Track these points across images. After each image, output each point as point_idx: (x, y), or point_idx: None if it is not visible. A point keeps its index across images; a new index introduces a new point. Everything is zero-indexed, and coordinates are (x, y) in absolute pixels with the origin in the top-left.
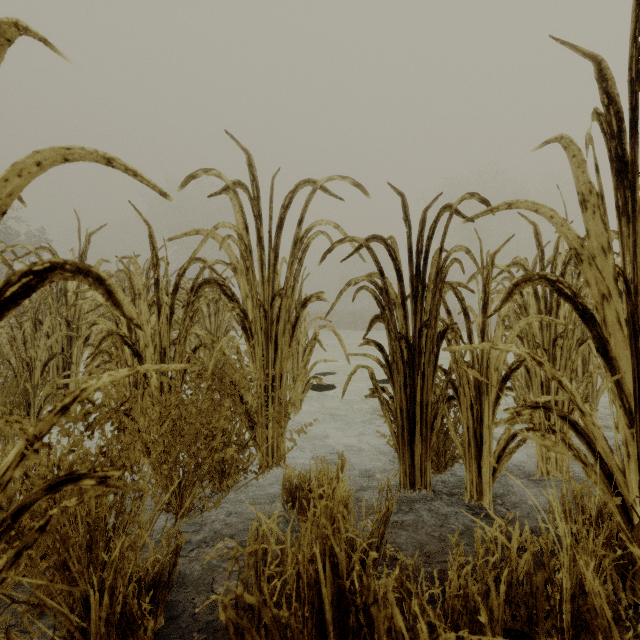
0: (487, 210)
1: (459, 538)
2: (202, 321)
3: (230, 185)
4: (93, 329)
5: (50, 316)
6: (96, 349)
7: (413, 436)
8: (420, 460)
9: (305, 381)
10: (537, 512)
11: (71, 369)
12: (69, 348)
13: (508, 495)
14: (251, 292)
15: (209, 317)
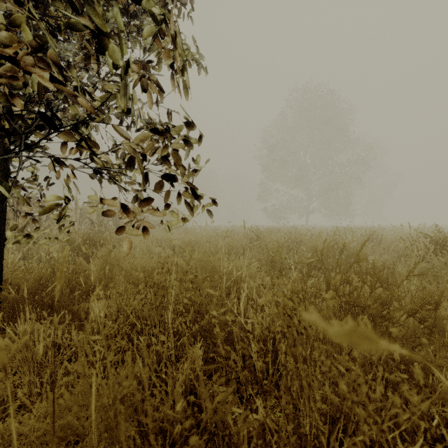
0: None
1: None
2: None
3: None
4: None
5: None
6: None
7: None
8: None
9: None
10: None
11: None
12: None
13: None
14: None
15: None
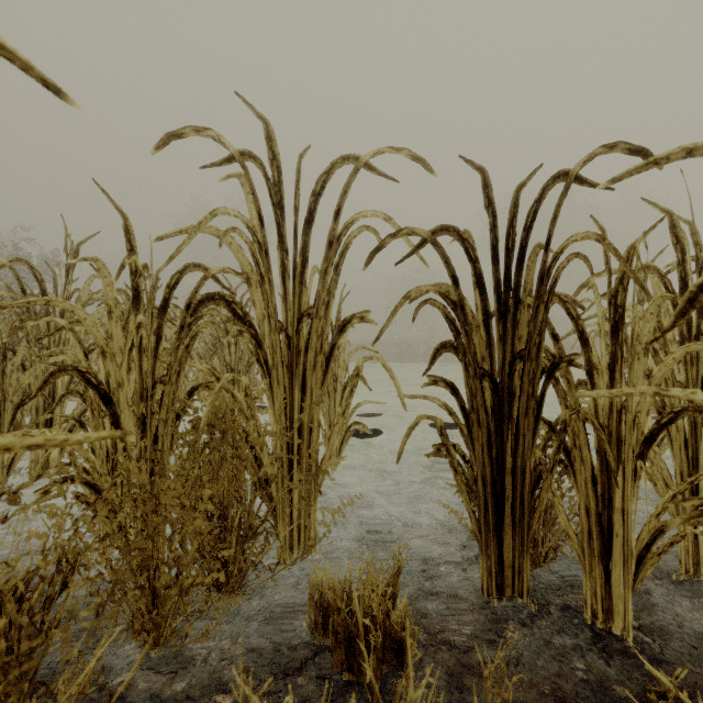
0: (648, 162)
1: (591, 700)
2: (220, 352)
3: (236, 155)
4: (50, 362)
5: (24, 345)
6: (38, 391)
7: (501, 519)
8: (511, 554)
9: (344, 428)
10: (701, 646)
11: (54, 411)
12: (52, 385)
13: (645, 610)
14: (267, 310)
15: (228, 347)
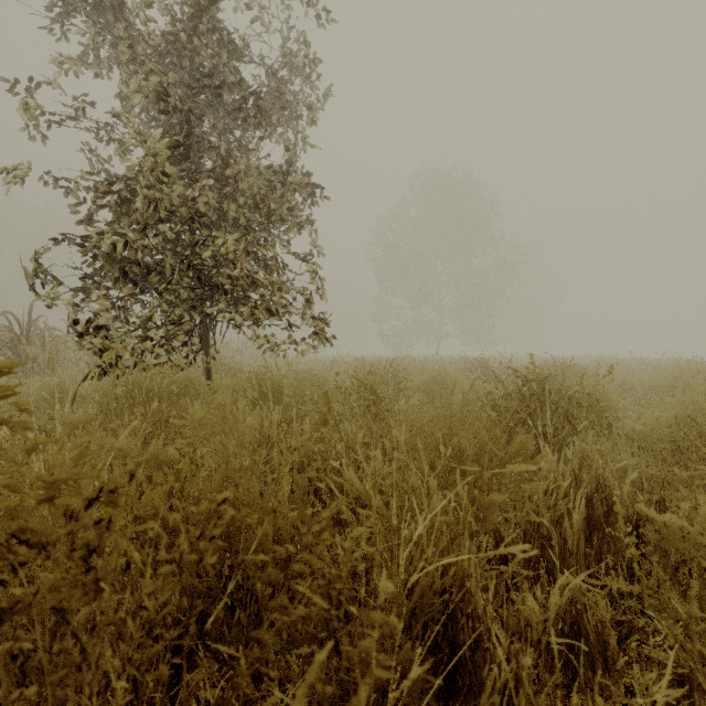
0: None
1: None
2: None
3: None
4: None
5: None
6: None
7: None
8: None
9: None
10: None
11: None
12: None
13: None
14: None
15: None
